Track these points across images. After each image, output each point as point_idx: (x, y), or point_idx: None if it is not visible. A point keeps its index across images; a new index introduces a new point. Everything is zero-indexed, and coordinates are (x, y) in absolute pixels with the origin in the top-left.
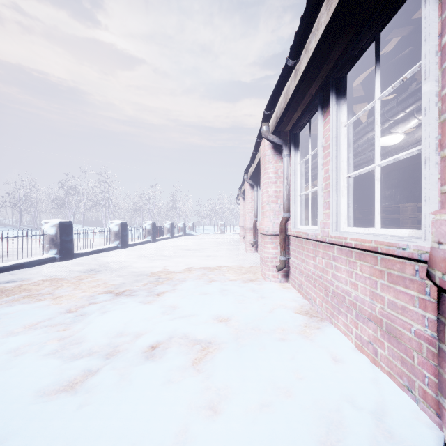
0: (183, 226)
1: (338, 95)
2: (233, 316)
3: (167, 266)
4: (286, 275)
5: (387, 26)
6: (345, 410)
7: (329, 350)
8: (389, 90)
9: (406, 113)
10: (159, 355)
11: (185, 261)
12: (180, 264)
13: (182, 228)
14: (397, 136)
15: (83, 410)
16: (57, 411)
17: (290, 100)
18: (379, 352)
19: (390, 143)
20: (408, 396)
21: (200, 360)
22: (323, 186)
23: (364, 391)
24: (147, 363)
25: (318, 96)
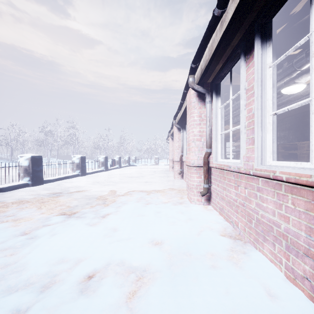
0: (128, 159)
1: (263, 39)
2: (166, 240)
3: (114, 190)
4: (208, 199)
5: None
6: None
7: (262, 282)
8: None
9: None
10: (93, 288)
11: (128, 186)
12: (124, 189)
13: (128, 161)
14: (300, 85)
15: None
16: None
17: (215, 50)
18: None
19: (294, 92)
20: None
21: (134, 295)
22: (245, 124)
23: None
24: (79, 300)
25: (241, 45)
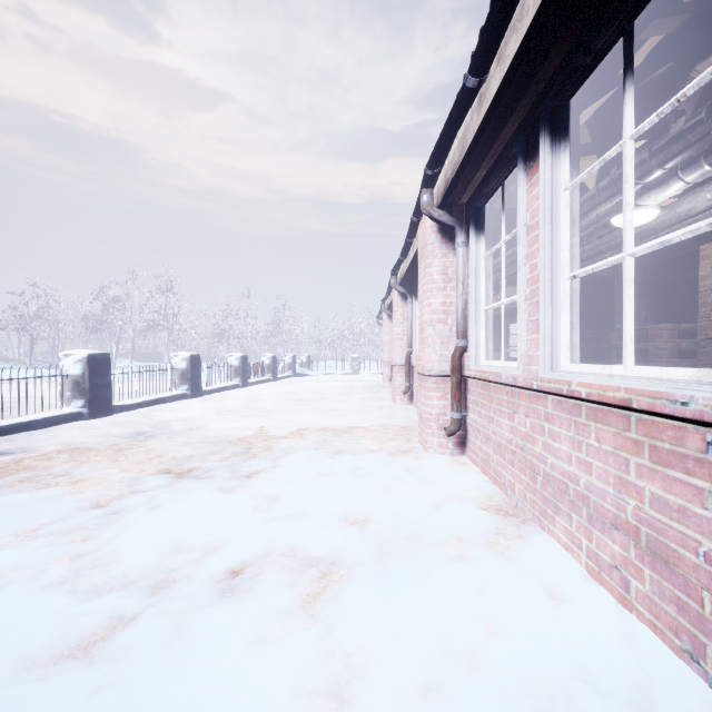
0: (292, 361)
1: (554, 136)
2: (373, 515)
3: (265, 427)
4: (461, 443)
5: (646, 8)
6: (579, 698)
7: (543, 579)
8: (651, 121)
9: (665, 170)
10: (244, 588)
11: (295, 419)
12: (287, 424)
13: (291, 365)
14: (647, 211)
15: (100, 699)
16: (53, 701)
17: (469, 148)
18: (633, 585)
19: (635, 224)
20: (692, 670)
21: (316, 597)
22: (526, 293)
23: (610, 660)
24: (222, 603)
25: (518, 140)
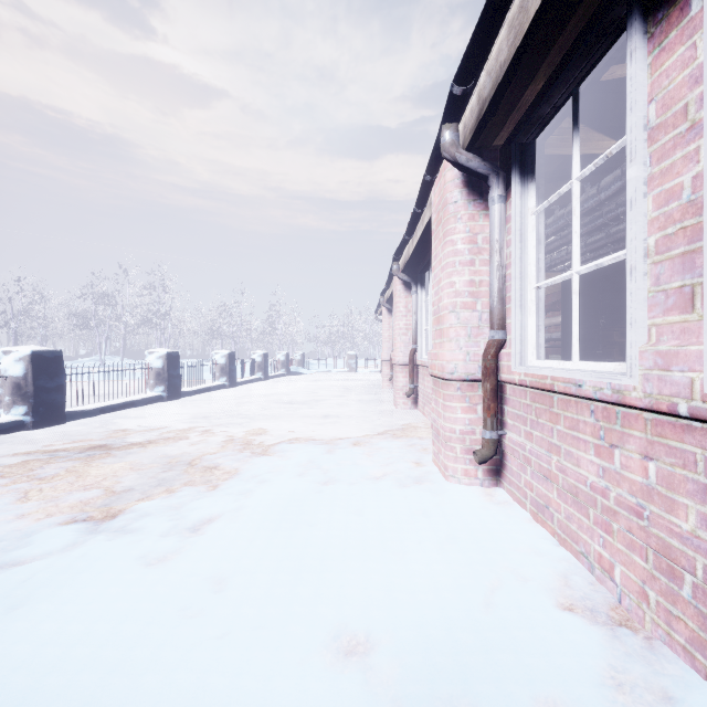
0: (286, 358)
1: None
2: (382, 632)
3: (241, 441)
4: (494, 471)
5: None
6: None
7: None
8: None
9: None
10: None
11: (280, 428)
12: (269, 435)
13: (284, 363)
14: None
15: None
16: None
17: (534, 19)
18: None
19: None
20: None
21: None
22: (647, 245)
23: None
24: None
25: None
